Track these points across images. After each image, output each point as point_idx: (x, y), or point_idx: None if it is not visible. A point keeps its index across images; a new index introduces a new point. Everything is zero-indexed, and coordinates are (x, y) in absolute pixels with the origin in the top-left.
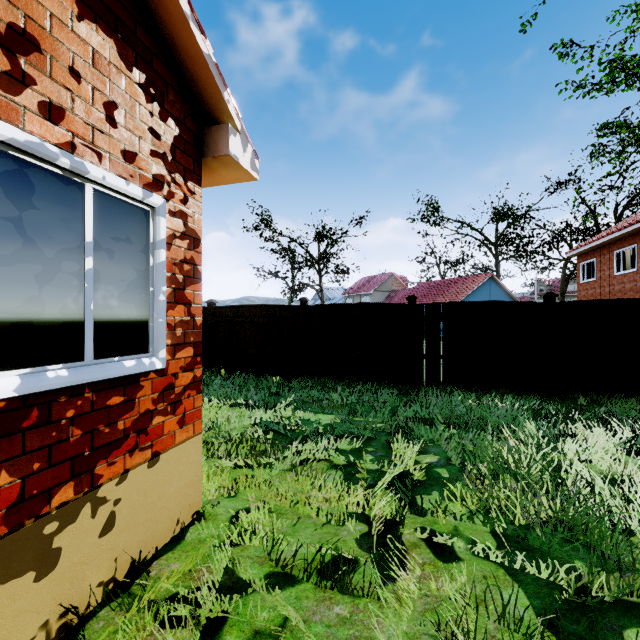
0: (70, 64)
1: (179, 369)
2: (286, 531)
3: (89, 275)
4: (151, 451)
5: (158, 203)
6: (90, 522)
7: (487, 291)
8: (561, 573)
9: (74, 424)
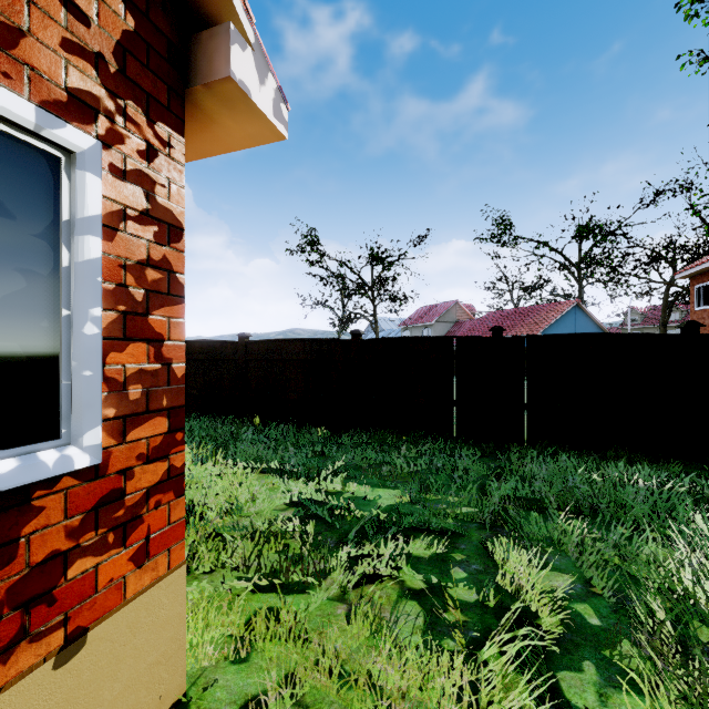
0: None
1: (135, 460)
2: None
3: None
4: (64, 632)
5: (80, 144)
6: None
7: (571, 321)
8: None
9: None
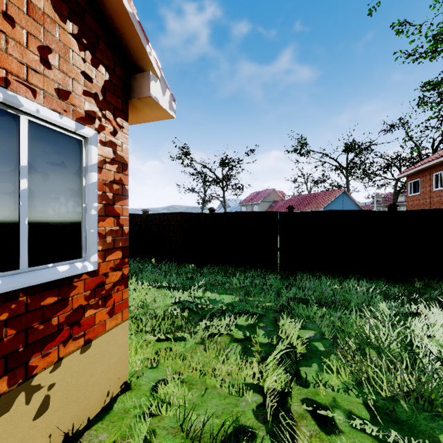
0: (4, 9)
1: (109, 269)
2: (195, 406)
3: (23, 194)
4: (84, 339)
5: (90, 134)
6: (24, 408)
7: (341, 202)
8: None
9: (8, 325)
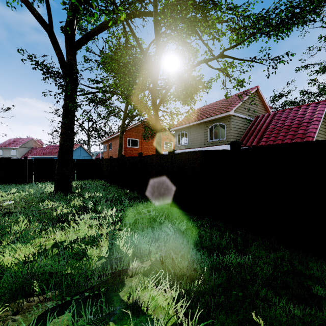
0: None
1: None
2: None
3: None
4: None
5: None
6: None
7: (79, 151)
8: (32, 193)
9: None
